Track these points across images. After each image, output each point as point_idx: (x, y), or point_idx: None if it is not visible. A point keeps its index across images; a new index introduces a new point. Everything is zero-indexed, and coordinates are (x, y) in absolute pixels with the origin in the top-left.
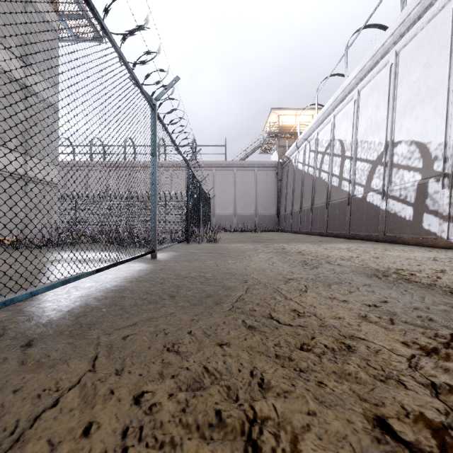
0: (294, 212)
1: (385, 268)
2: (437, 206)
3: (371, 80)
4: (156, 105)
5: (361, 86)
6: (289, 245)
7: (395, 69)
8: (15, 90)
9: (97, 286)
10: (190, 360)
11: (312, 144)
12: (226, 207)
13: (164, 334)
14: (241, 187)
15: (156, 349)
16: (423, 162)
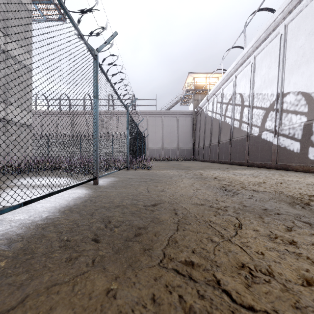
0: (205, 147)
1: (298, 195)
2: None
3: (265, 48)
4: (97, 55)
5: (256, 53)
6: (205, 172)
7: (284, 38)
8: None
9: (25, 218)
10: None
11: (219, 97)
12: (157, 143)
13: None
14: (167, 129)
15: None
16: (308, 107)
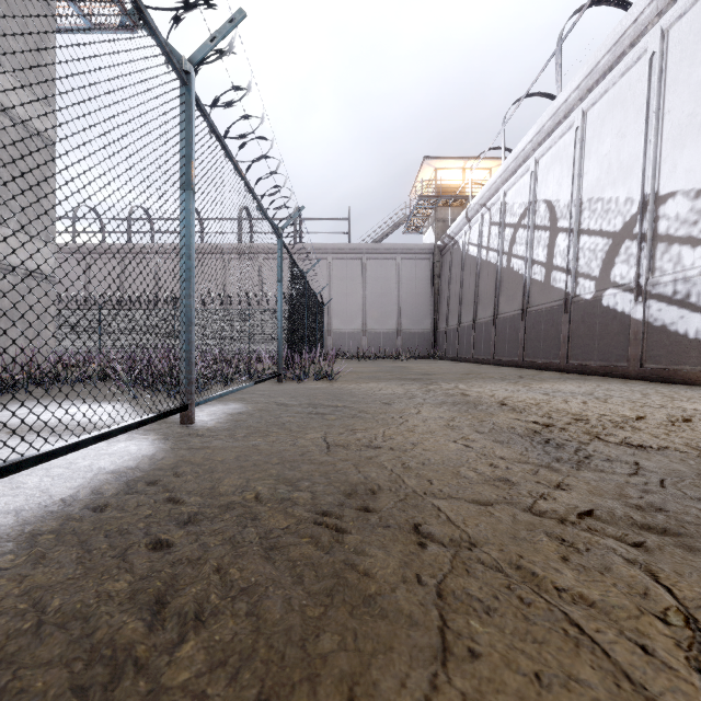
0: (463, 327)
1: None
2: None
3: (610, 89)
4: (190, 73)
5: (589, 103)
6: (470, 387)
7: (660, 62)
8: None
9: None
10: None
11: (495, 213)
12: (350, 318)
13: None
14: (375, 287)
15: None
16: None
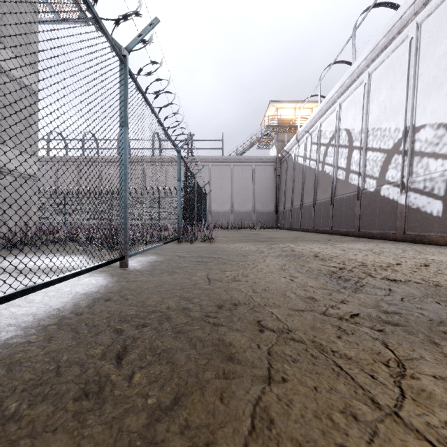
0: (294, 209)
1: None
2: None
3: (385, 60)
4: (126, 56)
5: (372, 68)
6: (297, 246)
7: (416, 44)
8: None
9: None
10: None
11: (314, 136)
12: (223, 203)
13: None
14: (238, 183)
15: None
16: None
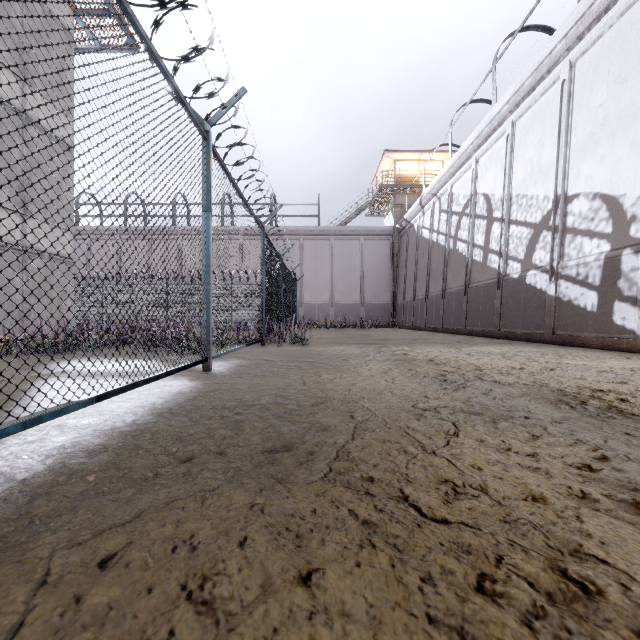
0: (418, 300)
1: (573, 389)
2: (635, 290)
3: (533, 105)
4: (209, 132)
5: (517, 115)
6: (413, 349)
7: (569, 88)
8: (7, 120)
9: (98, 424)
10: (232, 639)
11: (443, 202)
12: (320, 292)
13: (190, 548)
14: (341, 264)
15: (163, 595)
16: (613, 224)
